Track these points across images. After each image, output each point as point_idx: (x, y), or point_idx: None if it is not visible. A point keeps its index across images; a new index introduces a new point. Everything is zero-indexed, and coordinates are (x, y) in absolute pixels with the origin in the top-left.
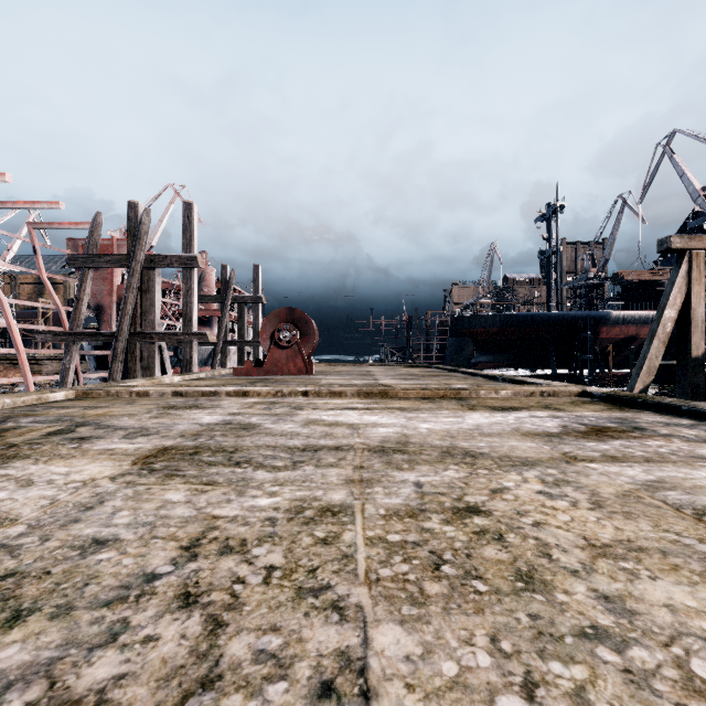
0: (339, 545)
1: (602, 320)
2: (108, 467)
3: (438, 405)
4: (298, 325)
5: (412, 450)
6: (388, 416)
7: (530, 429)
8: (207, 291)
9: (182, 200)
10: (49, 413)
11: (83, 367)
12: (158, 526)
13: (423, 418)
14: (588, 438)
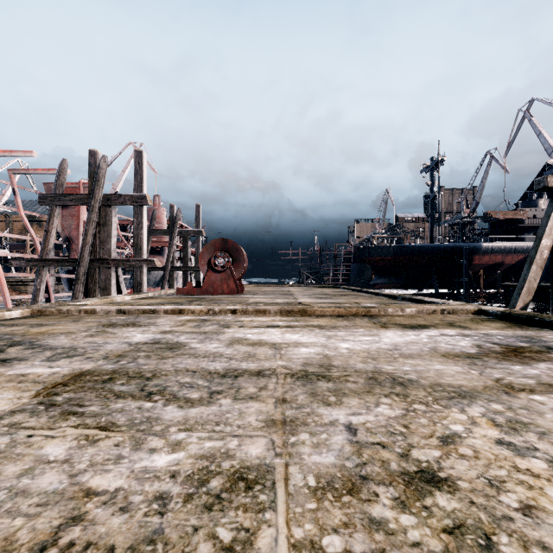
0: None
1: (475, 250)
2: (5, 400)
3: (352, 323)
4: (230, 253)
5: (336, 376)
6: (308, 334)
7: (447, 349)
8: (160, 227)
9: None
10: None
11: (60, 288)
12: (0, 515)
13: (341, 337)
14: (510, 360)
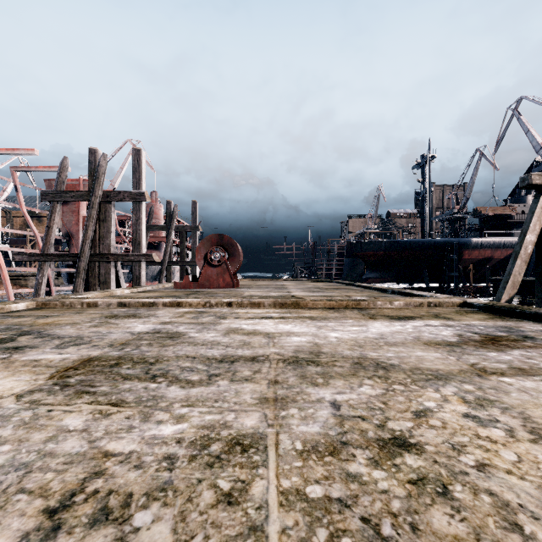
0: (246, 506)
1: (465, 245)
2: (23, 381)
3: (343, 314)
4: (226, 248)
5: (324, 361)
6: (300, 325)
7: (429, 338)
8: (157, 222)
9: None
10: (3, 322)
11: (60, 282)
12: (33, 470)
13: (331, 327)
14: (487, 348)
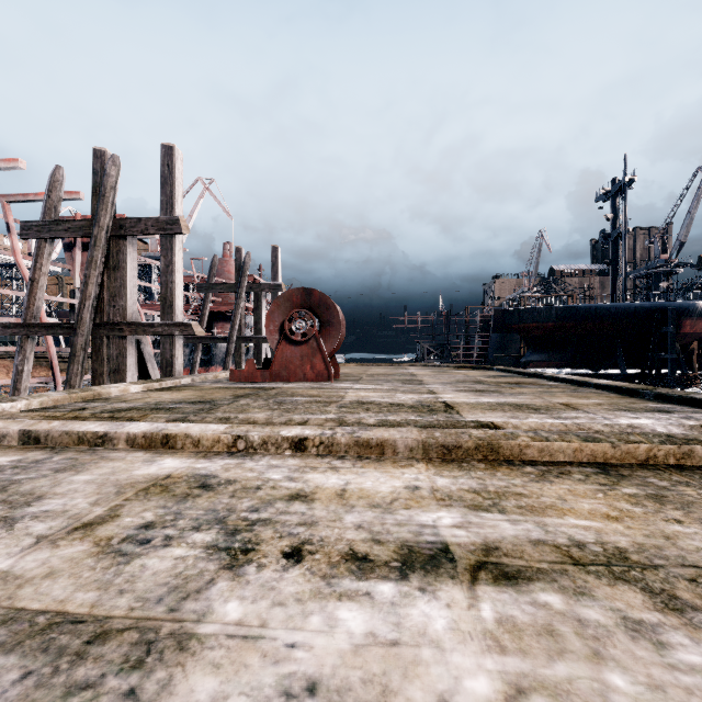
0: None
1: (685, 312)
2: None
3: None
4: (317, 313)
5: None
6: None
7: None
8: None
9: (211, 194)
10: None
11: None
12: None
13: None
14: None
